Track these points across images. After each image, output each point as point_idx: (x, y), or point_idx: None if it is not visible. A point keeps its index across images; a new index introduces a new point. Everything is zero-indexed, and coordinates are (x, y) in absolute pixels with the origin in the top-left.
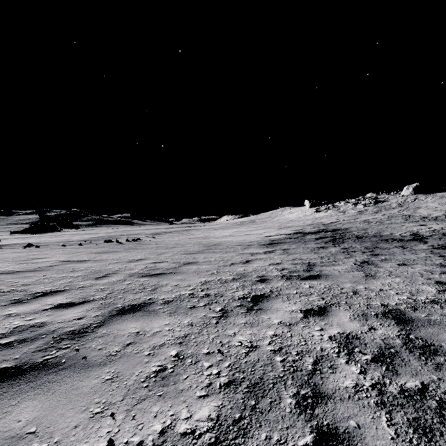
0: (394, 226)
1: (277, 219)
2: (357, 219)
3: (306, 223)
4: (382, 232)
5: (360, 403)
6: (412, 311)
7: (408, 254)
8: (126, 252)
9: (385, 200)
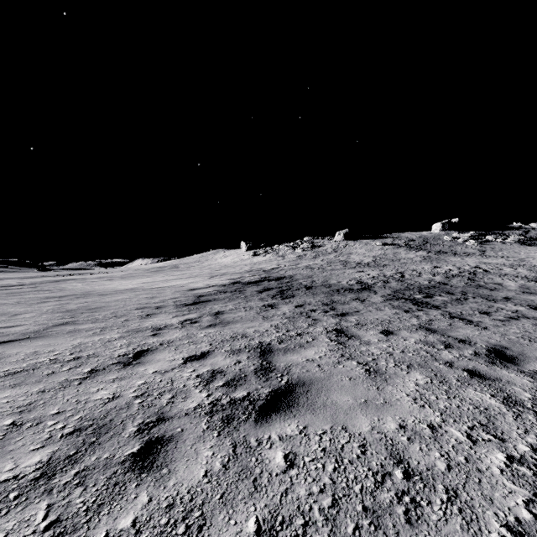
0: (337, 273)
1: (207, 263)
2: (299, 264)
3: (244, 269)
4: (329, 280)
5: None
6: None
7: (374, 311)
8: None
9: (321, 245)
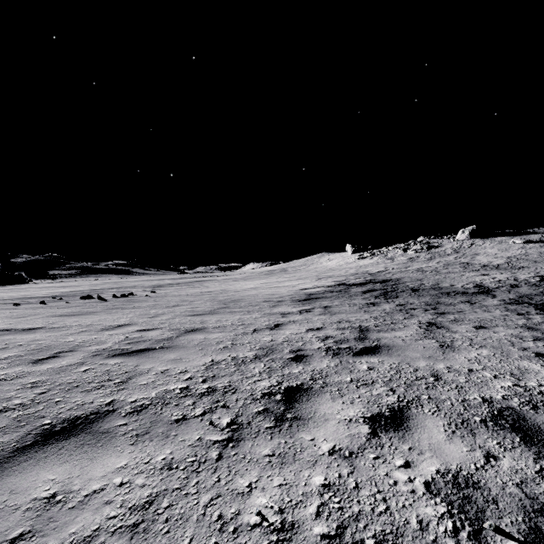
0: (453, 276)
1: (313, 267)
2: (409, 267)
3: (349, 272)
4: (441, 283)
5: None
6: (533, 411)
7: (479, 312)
8: (106, 314)
9: (439, 245)
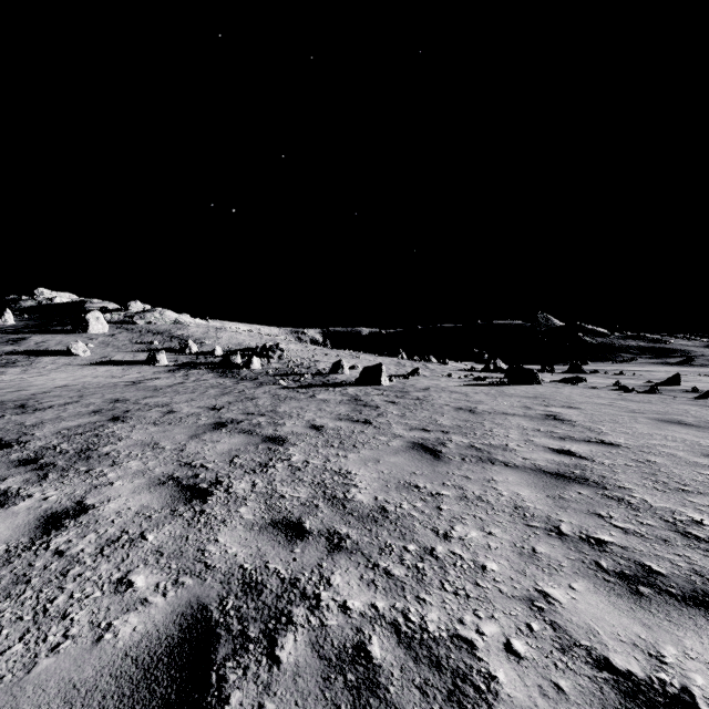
0: None
1: None
2: None
3: None
4: None
5: (4, 476)
6: None
7: None
8: None
9: None
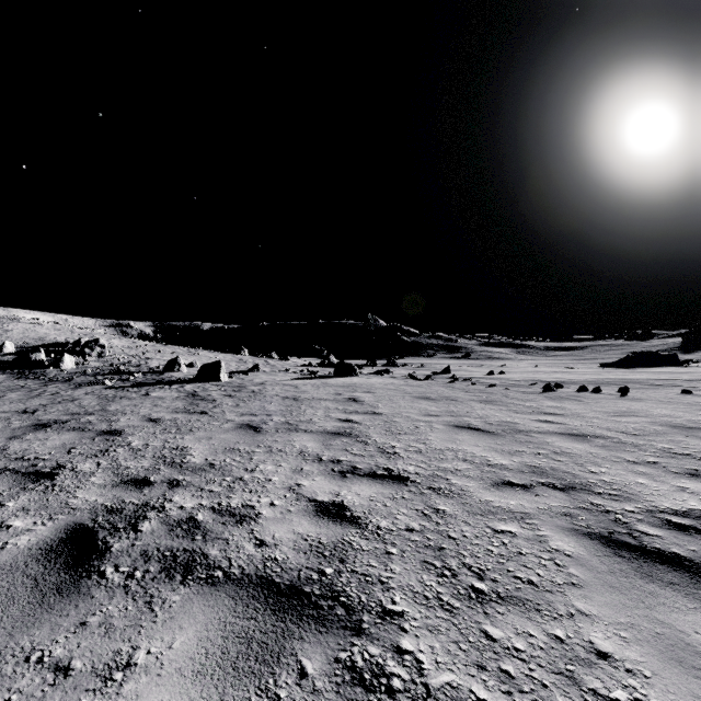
0: None
1: None
2: None
3: None
4: None
5: None
6: None
7: None
8: (440, 403)
9: None
